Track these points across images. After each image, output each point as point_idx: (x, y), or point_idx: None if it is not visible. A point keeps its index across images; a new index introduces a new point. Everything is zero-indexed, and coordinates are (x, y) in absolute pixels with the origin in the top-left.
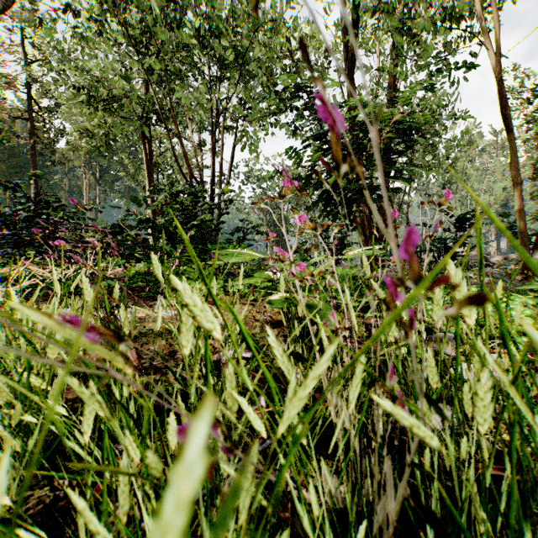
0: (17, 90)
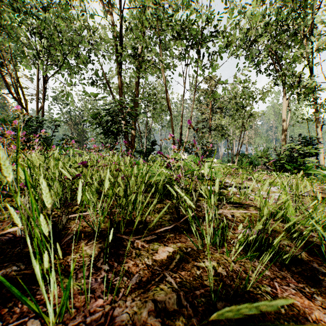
0: None
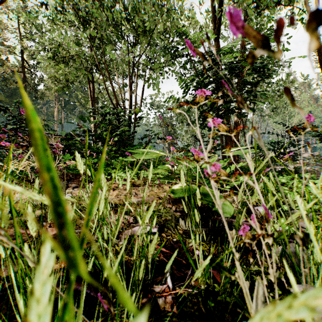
0: (15, 55)
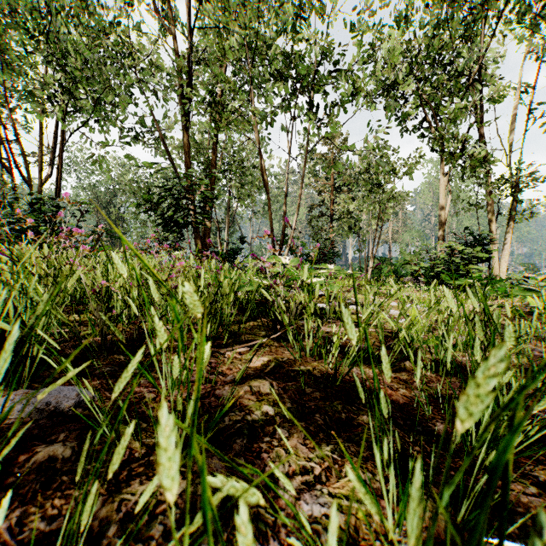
0: None
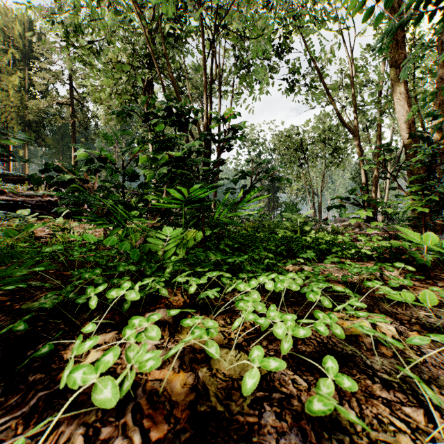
0: (61, 82)
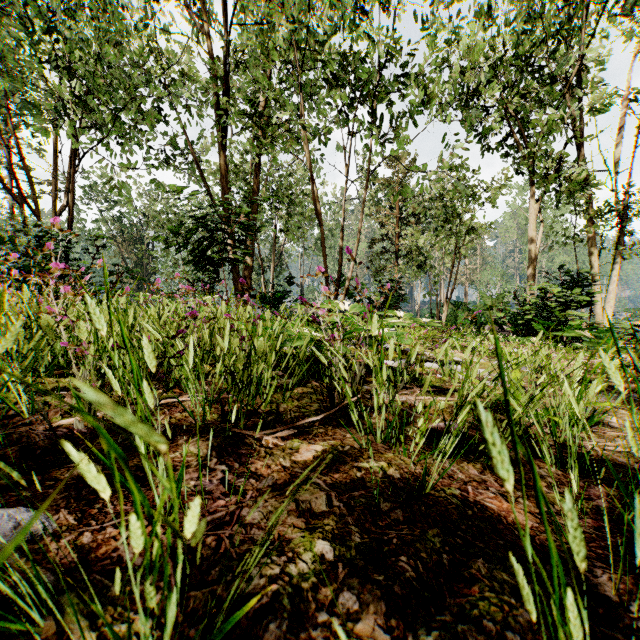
0: None
